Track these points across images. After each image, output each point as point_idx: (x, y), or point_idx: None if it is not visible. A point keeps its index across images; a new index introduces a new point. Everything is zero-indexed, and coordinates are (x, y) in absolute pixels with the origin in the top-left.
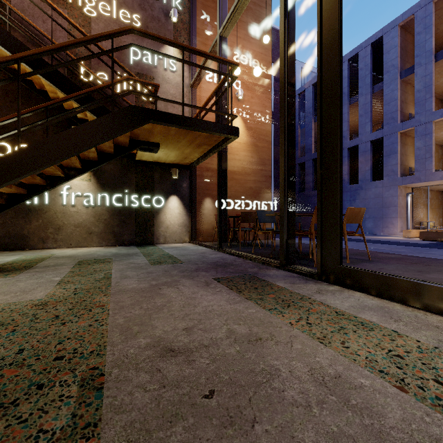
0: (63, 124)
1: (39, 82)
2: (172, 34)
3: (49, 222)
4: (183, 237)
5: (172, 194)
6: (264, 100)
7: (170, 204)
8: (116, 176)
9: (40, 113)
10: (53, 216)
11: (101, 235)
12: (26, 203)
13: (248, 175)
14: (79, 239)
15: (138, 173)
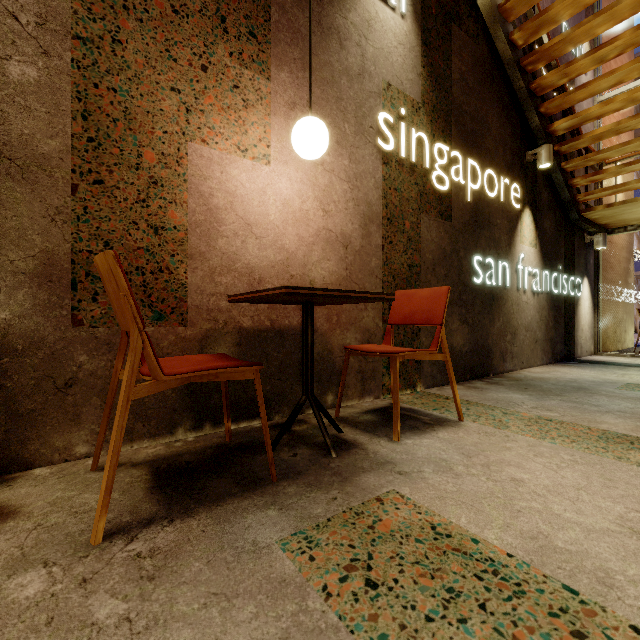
0: (517, 140)
1: (556, 49)
2: (584, 11)
3: (507, 322)
4: (590, 345)
5: (584, 275)
6: (630, 138)
7: (583, 292)
8: (552, 240)
9: (500, 113)
10: (510, 310)
11: (542, 345)
12: (492, 284)
13: (623, 249)
14: (528, 352)
15: (565, 237)
